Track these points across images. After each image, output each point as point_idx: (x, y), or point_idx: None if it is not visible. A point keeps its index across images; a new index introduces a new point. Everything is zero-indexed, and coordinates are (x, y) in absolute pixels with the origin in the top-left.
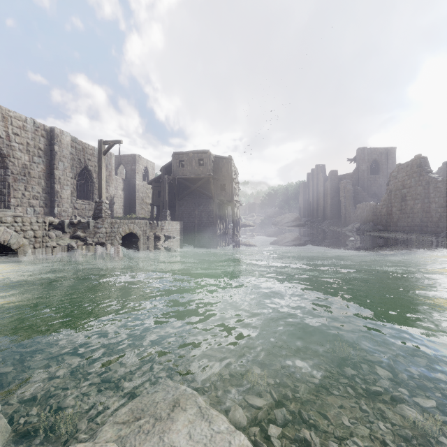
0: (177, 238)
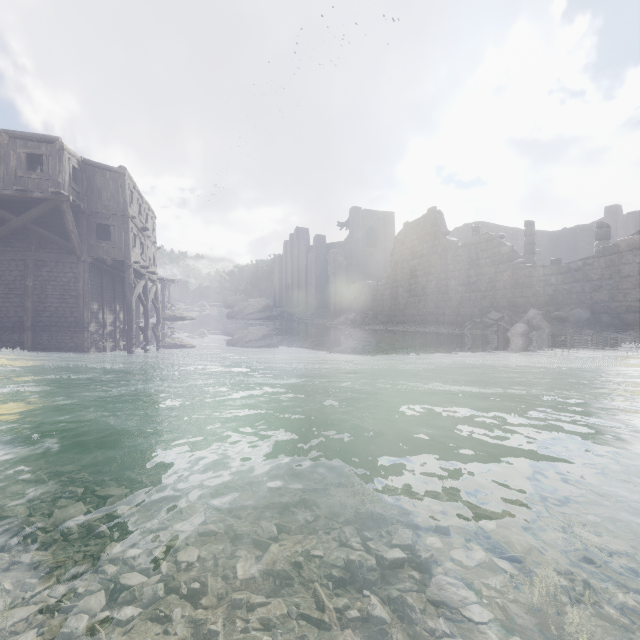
0: None
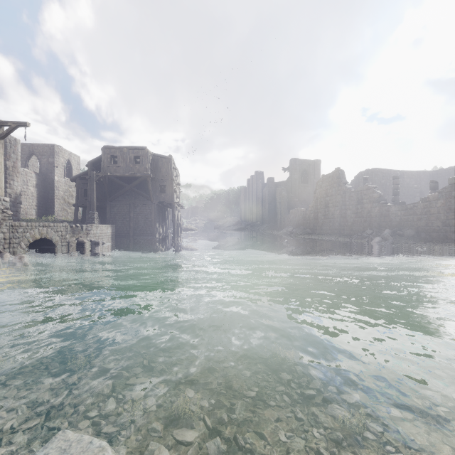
0: (107, 244)
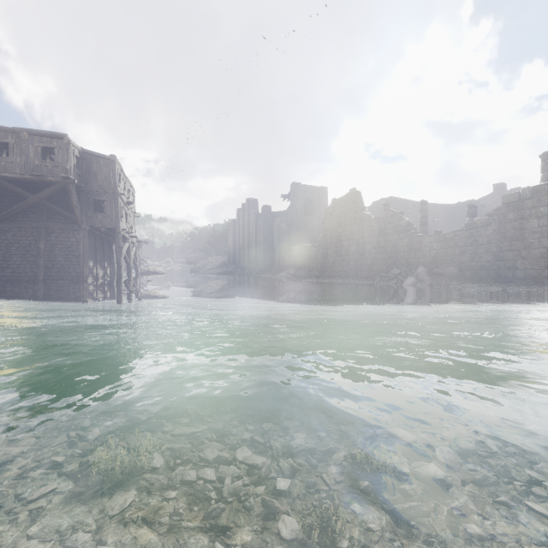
0: None
